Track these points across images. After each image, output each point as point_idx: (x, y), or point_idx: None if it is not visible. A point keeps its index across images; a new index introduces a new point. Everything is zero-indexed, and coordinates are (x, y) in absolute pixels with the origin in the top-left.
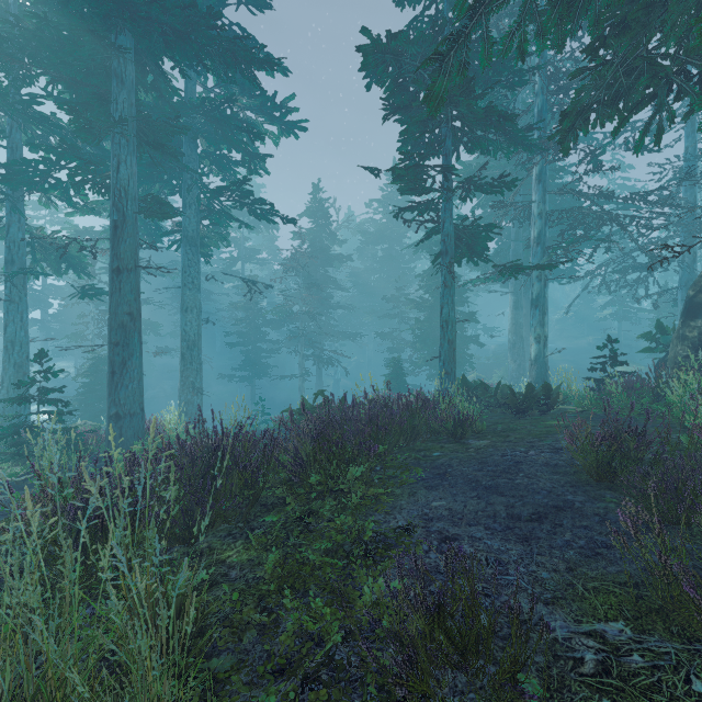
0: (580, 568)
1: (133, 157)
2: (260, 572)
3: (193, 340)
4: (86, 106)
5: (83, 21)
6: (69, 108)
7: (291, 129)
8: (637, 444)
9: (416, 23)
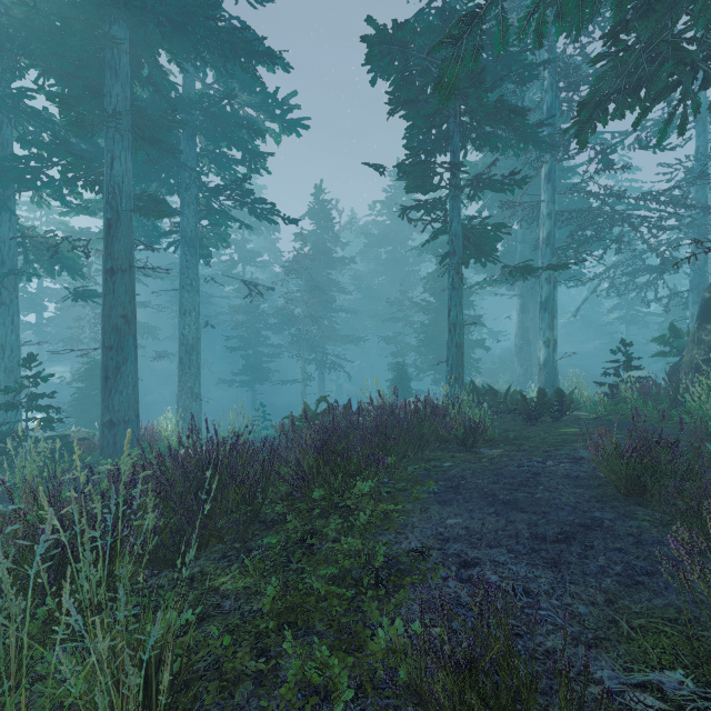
0: (621, 601)
1: (127, 153)
2: (257, 603)
3: (192, 344)
4: (78, 100)
5: (74, 8)
6: (60, 100)
7: (292, 127)
8: (673, 457)
9: (422, 14)
